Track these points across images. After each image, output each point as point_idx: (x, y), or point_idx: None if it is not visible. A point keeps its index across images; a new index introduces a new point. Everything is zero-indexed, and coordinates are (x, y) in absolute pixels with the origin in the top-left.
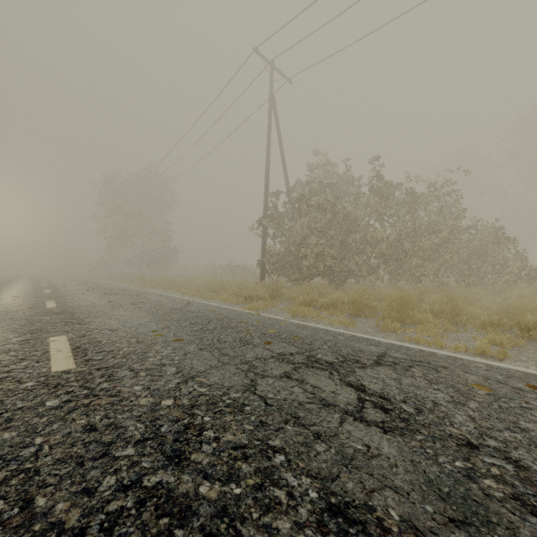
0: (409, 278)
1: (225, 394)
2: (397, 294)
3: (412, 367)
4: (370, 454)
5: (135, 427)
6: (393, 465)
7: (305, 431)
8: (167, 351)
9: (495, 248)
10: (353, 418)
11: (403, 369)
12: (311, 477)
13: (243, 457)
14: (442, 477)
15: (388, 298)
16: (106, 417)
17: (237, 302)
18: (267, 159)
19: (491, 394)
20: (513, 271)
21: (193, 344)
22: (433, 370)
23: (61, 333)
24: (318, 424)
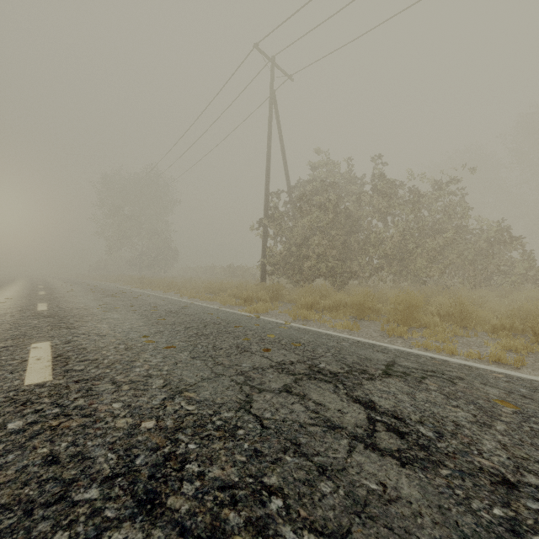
0: (413, 279)
1: (215, 414)
2: (403, 296)
3: (425, 378)
4: (387, 497)
5: (105, 458)
6: (417, 513)
7: (308, 464)
8: (156, 360)
9: (501, 249)
10: (364, 445)
11: (415, 381)
12: (315, 533)
13: (232, 502)
14: (480, 533)
15: (393, 300)
16: (73, 444)
17: (237, 304)
18: (267, 157)
19: (518, 413)
20: (520, 272)
21: (185, 351)
22: (448, 382)
23: (45, 339)
24: (323, 453)
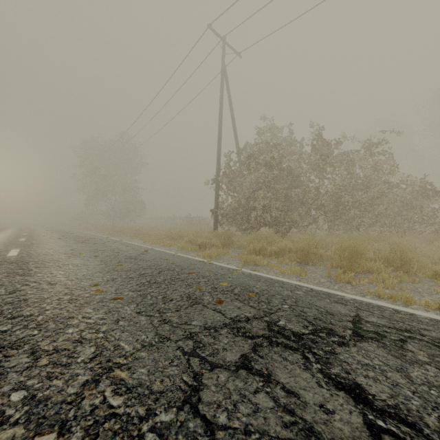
0: (346, 227)
1: (148, 415)
2: (347, 243)
3: (405, 341)
4: None
5: None
6: None
7: None
8: (96, 316)
9: (423, 201)
10: None
11: (396, 347)
12: None
13: None
14: None
15: (338, 247)
16: None
17: (192, 250)
18: (219, 122)
19: None
20: None
21: (132, 304)
22: (436, 348)
23: None
24: None
